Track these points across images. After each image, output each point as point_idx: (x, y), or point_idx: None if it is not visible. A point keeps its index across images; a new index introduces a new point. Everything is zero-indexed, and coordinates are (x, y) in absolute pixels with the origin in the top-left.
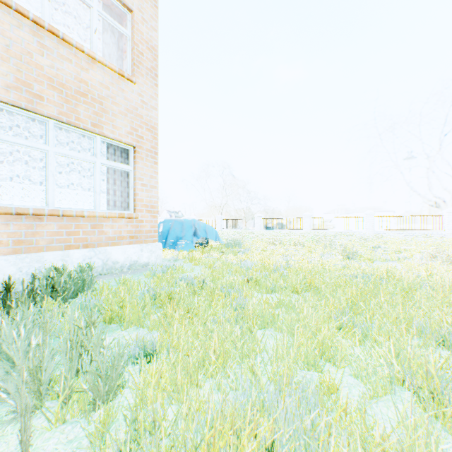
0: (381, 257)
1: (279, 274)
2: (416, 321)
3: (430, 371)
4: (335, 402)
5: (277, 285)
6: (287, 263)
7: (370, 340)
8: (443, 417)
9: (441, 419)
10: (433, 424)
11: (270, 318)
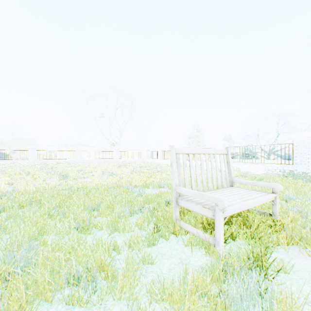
0: (82, 176)
1: (7, 198)
2: (87, 204)
3: (85, 219)
4: (45, 246)
5: (6, 206)
6: (15, 189)
7: (65, 217)
8: (87, 231)
9: (86, 233)
10: (84, 236)
11: (3, 227)
